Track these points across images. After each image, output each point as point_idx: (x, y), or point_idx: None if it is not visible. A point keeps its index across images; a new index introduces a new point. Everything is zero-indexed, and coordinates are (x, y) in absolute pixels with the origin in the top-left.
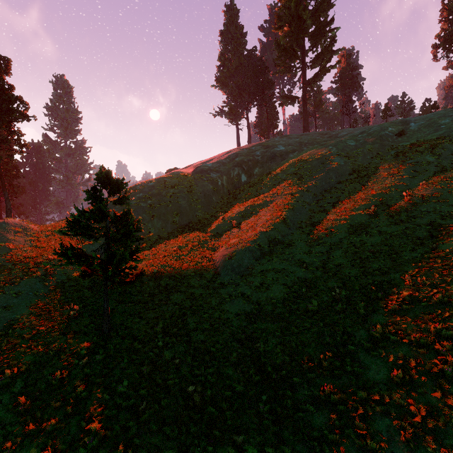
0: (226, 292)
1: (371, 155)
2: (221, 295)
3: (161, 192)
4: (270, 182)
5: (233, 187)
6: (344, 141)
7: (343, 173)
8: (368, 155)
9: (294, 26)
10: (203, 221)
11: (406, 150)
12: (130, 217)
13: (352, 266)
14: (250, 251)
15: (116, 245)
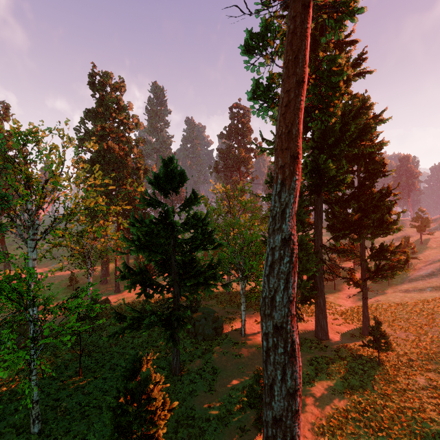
0: None
1: None
2: None
3: None
4: None
5: None
6: None
7: None
8: None
9: None
10: None
11: None
12: (425, 218)
13: None
14: None
15: (422, 224)
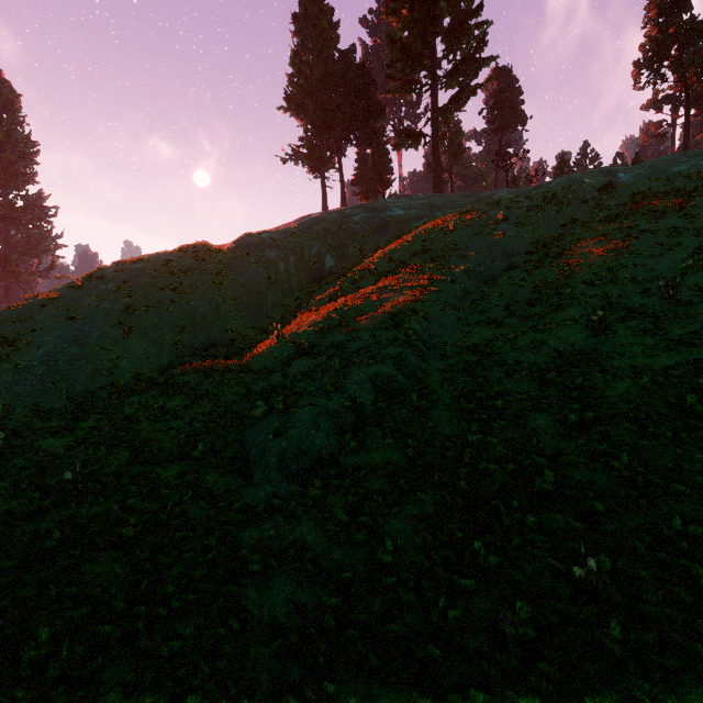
0: (257, 540)
1: (563, 221)
2: (239, 552)
3: (155, 281)
4: (379, 267)
5: (310, 277)
6: (509, 199)
7: (516, 251)
8: (556, 221)
9: (419, 10)
10: (241, 341)
11: (629, 210)
12: None
13: (592, 460)
14: (329, 415)
15: None
